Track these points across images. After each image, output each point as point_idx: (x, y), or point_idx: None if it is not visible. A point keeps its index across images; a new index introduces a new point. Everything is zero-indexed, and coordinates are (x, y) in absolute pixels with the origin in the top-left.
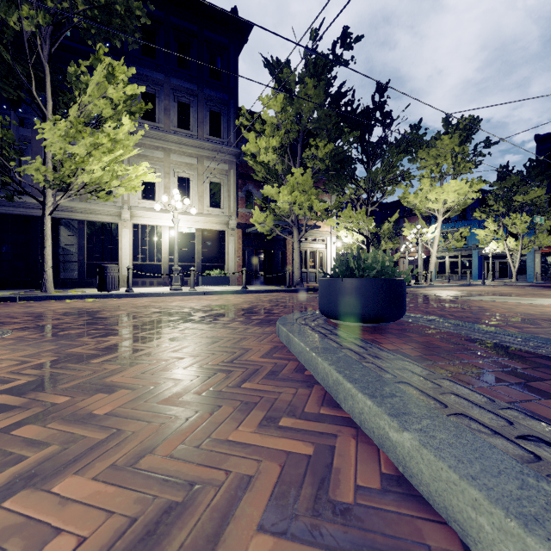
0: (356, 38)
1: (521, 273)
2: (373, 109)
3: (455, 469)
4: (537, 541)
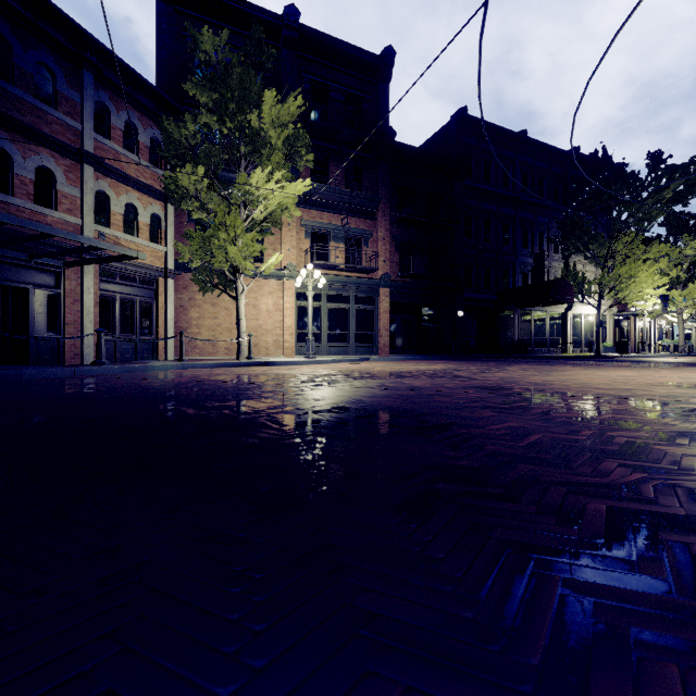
0: None
1: None
2: None
3: None
4: None
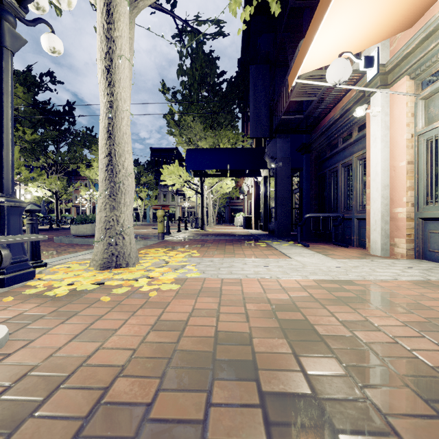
0: (59, 81)
1: (145, 218)
2: (64, 114)
3: None
4: None
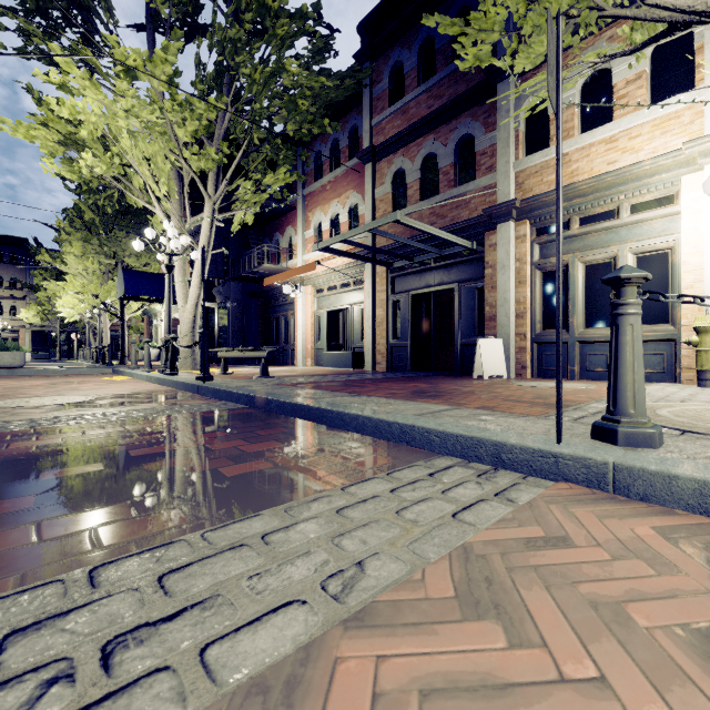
0: None
1: None
2: None
3: (93, 368)
4: (101, 368)
